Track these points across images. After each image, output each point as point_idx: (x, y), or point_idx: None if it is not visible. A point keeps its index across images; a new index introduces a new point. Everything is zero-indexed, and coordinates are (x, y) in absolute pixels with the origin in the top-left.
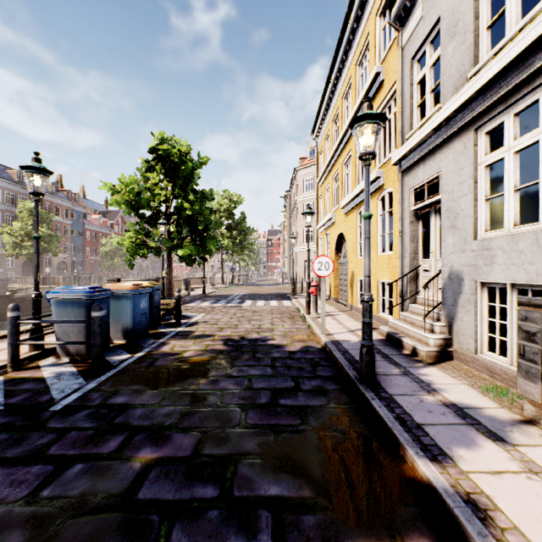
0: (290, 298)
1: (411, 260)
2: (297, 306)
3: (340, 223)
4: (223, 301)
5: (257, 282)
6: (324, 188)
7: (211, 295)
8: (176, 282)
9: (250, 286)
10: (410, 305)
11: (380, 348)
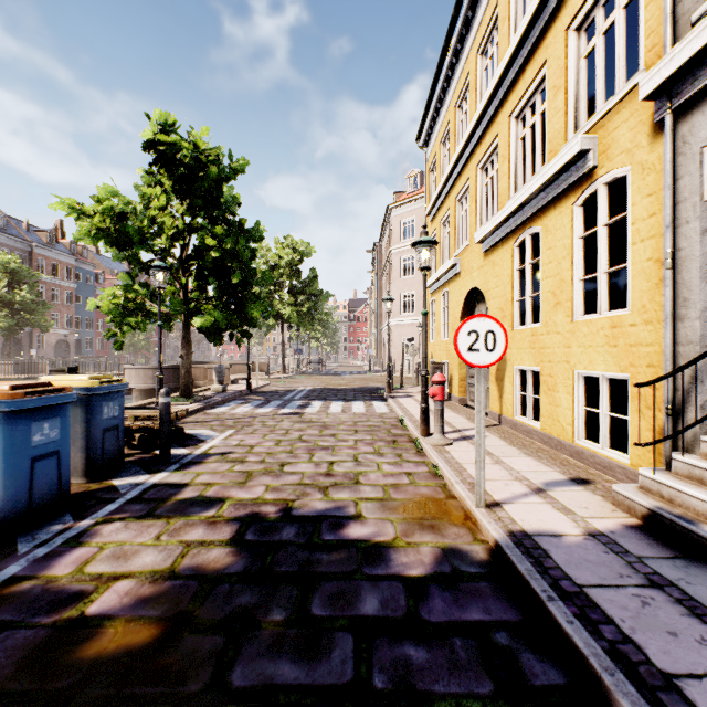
0: (385, 397)
1: (704, 325)
2: (401, 417)
3: (471, 272)
4: (276, 402)
5: (334, 369)
6: (439, 220)
7: (259, 392)
8: (208, 370)
9: (323, 376)
10: (704, 438)
11: (674, 578)
